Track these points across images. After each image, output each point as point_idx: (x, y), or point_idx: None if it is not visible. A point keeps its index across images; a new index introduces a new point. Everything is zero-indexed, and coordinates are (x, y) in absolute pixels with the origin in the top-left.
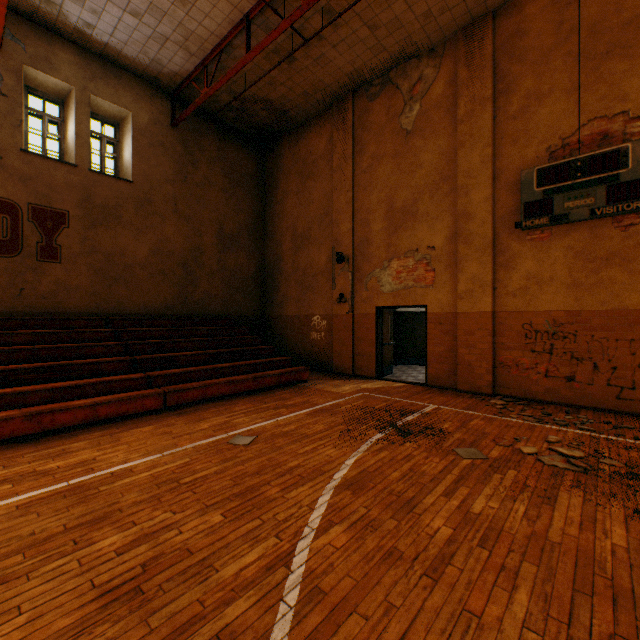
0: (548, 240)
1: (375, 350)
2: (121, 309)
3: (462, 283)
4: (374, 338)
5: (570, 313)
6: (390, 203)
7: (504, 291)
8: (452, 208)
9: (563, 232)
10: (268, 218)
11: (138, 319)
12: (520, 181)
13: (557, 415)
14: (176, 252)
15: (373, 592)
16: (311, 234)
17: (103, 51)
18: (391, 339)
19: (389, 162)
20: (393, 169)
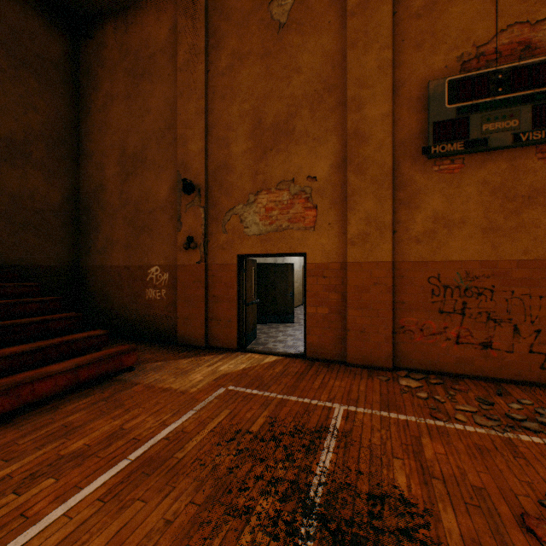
0: (460, 172)
1: (237, 312)
2: None
3: (354, 224)
4: (236, 297)
5: (486, 264)
6: (257, 117)
7: (406, 235)
8: (340, 127)
9: (478, 163)
10: (84, 131)
11: None
12: (428, 94)
13: (497, 402)
14: None
15: None
16: (147, 155)
17: None
18: (255, 296)
19: (256, 63)
20: (262, 72)
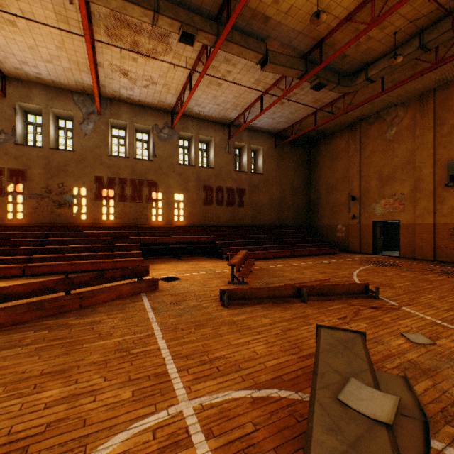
0: None
1: (372, 241)
2: (259, 223)
3: (417, 210)
4: (371, 235)
5: None
6: (380, 173)
7: (439, 214)
8: (413, 176)
9: None
10: (312, 178)
11: (266, 227)
12: (447, 165)
13: None
14: (276, 199)
15: (371, 276)
16: (336, 186)
17: (255, 129)
18: (381, 236)
19: (379, 154)
20: (381, 157)
